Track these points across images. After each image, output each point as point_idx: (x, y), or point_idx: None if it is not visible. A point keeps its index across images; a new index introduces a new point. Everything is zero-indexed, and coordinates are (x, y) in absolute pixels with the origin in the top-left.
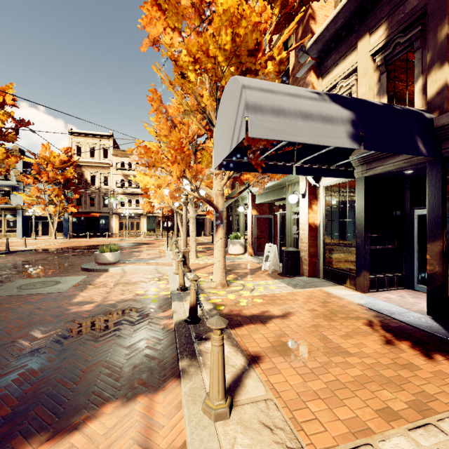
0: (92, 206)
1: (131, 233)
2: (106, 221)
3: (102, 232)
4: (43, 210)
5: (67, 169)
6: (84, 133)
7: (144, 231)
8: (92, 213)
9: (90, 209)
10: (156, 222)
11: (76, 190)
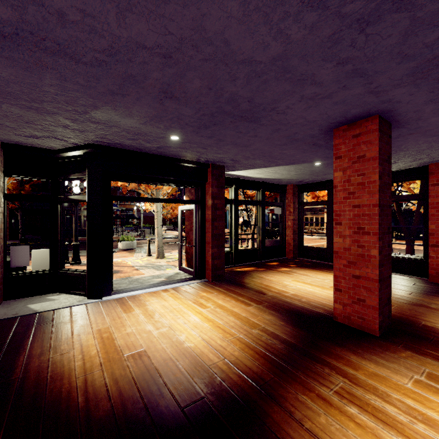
0: None
1: None
2: None
3: None
4: None
5: None
6: None
7: None
8: None
9: None
10: None
11: None
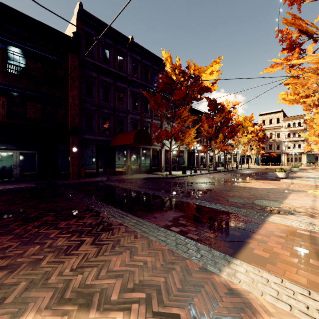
0: (270, 149)
1: (296, 163)
2: (278, 157)
3: (276, 163)
4: (249, 153)
5: (260, 133)
6: (266, 113)
7: (304, 163)
8: (271, 153)
9: (269, 151)
10: (314, 157)
11: (263, 142)
